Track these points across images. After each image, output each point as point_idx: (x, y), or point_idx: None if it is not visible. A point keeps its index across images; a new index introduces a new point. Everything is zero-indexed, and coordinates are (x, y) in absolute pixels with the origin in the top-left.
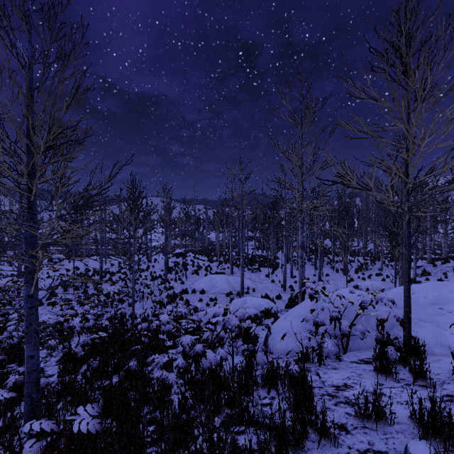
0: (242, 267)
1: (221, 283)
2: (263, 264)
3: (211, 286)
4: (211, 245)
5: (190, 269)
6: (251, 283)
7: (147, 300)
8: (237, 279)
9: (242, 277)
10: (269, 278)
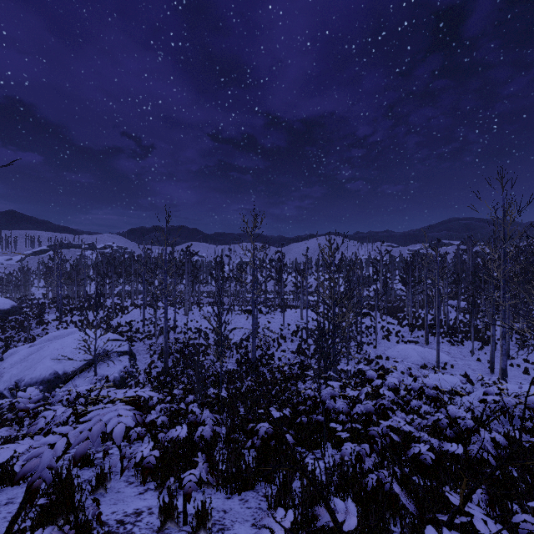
0: (437, 342)
1: (415, 354)
2: (469, 337)
3: (404, 356)
4: (398, 300)
5: (379, 333)
6: (449, 358)
7: (351, 360)
8: (432, 352)
9: (437, 353)
10: (474, 355)
